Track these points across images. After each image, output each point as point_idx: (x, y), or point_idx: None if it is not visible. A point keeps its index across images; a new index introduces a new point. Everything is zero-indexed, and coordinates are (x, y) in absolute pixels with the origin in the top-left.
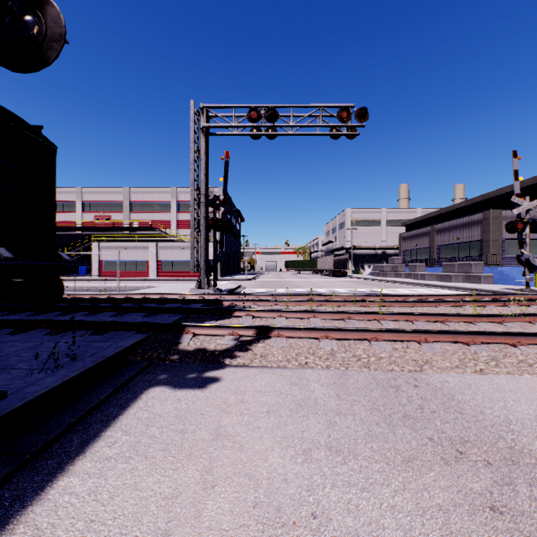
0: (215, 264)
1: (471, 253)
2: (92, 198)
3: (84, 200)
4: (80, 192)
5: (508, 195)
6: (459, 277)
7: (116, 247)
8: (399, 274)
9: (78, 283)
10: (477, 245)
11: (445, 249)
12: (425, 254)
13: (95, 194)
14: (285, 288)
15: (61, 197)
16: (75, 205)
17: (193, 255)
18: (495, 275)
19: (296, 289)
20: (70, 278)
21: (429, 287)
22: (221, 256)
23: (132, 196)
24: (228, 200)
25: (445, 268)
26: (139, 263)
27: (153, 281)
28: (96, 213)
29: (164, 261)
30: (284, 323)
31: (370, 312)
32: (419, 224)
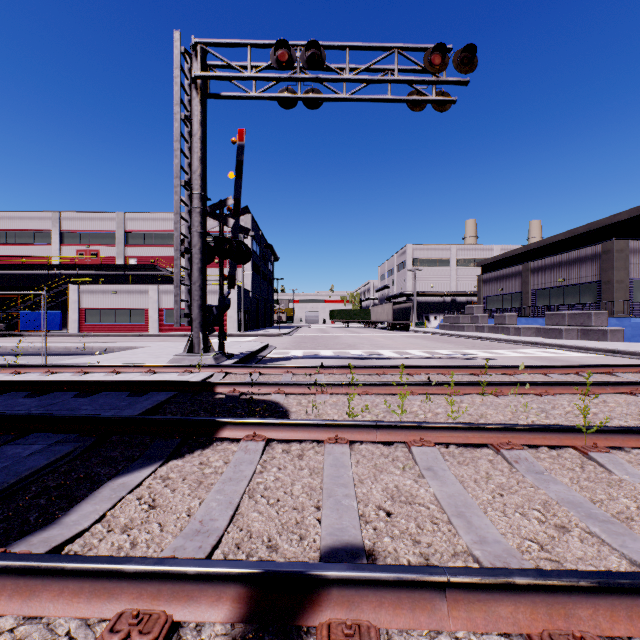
0: (221, 313)
1: (582, 300)
2: (74, 226)
3: (63, 229)
4: (58, 218)
5: (624, 223)
6: (572, 332)
7: (102, 292)
8: (481, 328)
9: (39, 340)
10: (593, 288)
11: (543, 294)
12: (515, 301)
13: (78, 221)
14: (333, 348)
15: (32, 225)
16: (51, 235)
17: (178, 297)
18: (626, 329)
19: (350, 351)
20: (34, 334)
21: (535, 346)
22: (247, 303)
23: (128, 224)
24: (243, 209)
25: (549, 319)
26: (134, 312)
27: (149, 337)
28: (79, 246)
29: (168, 310)
30: (347, 472)
31: (557, 428)
32: (499, 264)
